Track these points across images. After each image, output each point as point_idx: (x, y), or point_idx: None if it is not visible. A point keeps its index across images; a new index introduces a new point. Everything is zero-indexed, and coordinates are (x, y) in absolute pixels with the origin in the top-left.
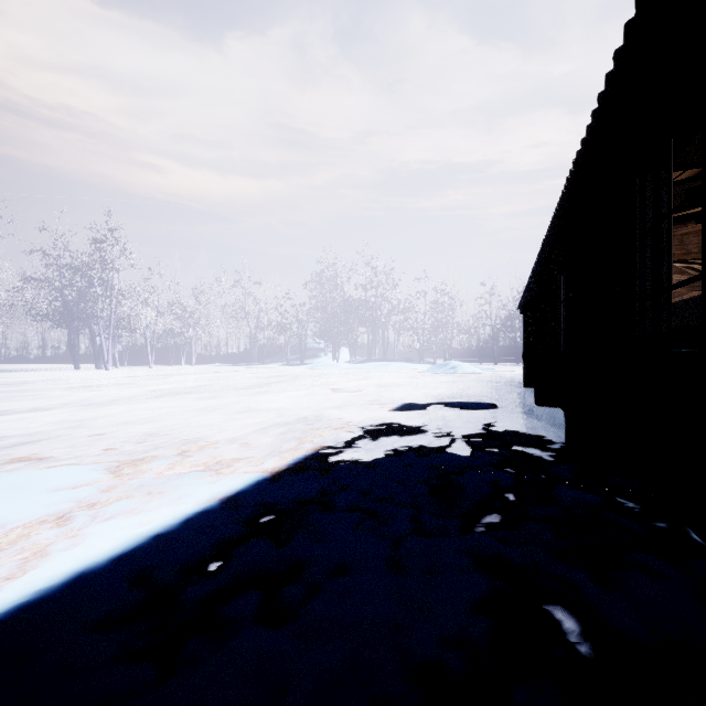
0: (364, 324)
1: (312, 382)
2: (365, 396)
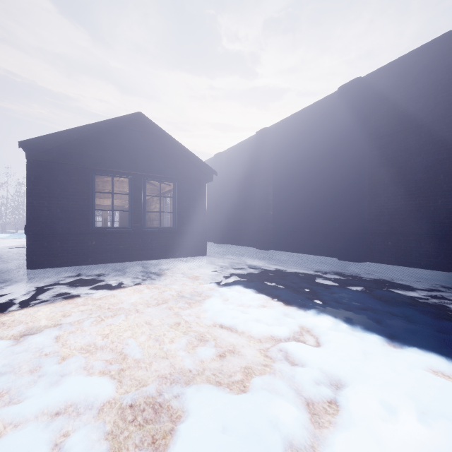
0: None
1: None
2: None
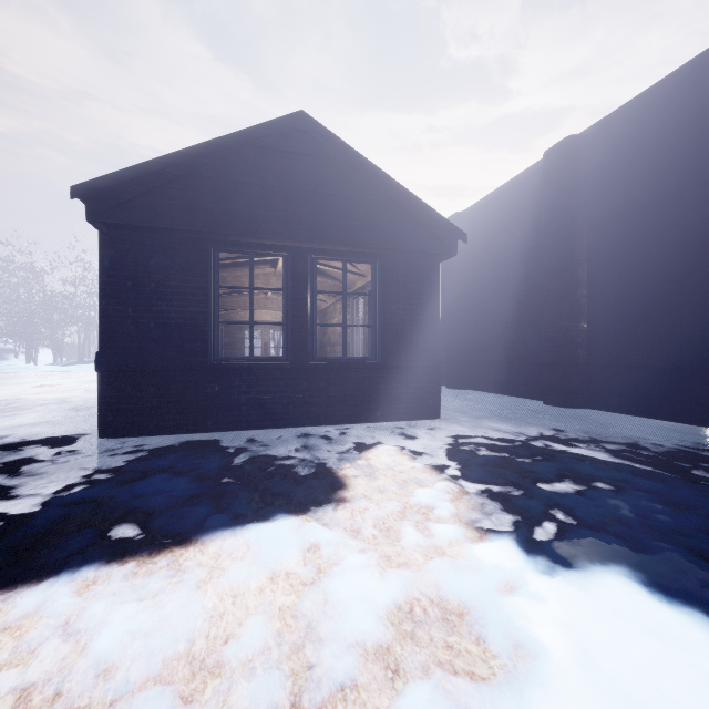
0: (74, 324)
1: (3, 383)
2: (65, 388)
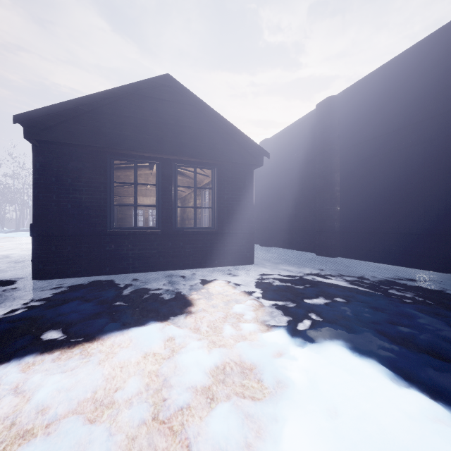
0: (12, 204)
1: None
2: (6, 248)
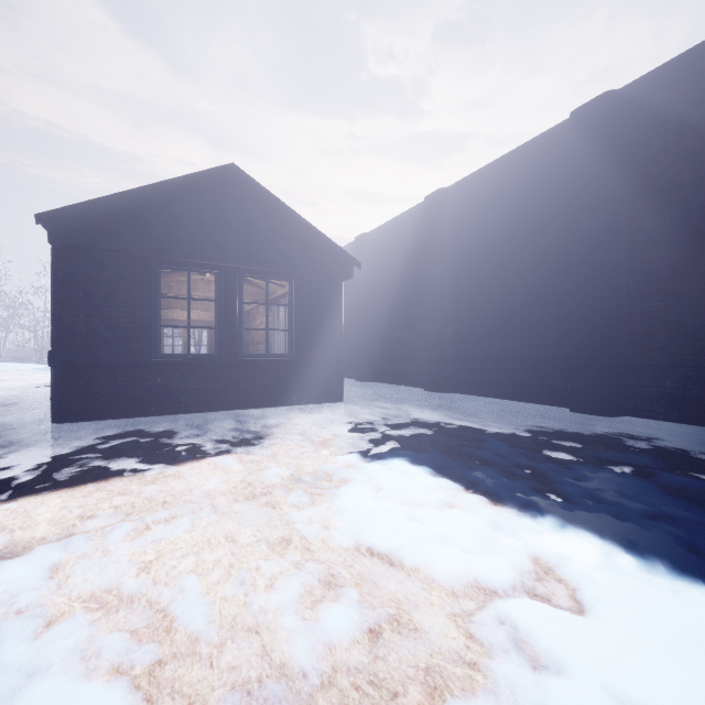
0: None
1: None
2: None
